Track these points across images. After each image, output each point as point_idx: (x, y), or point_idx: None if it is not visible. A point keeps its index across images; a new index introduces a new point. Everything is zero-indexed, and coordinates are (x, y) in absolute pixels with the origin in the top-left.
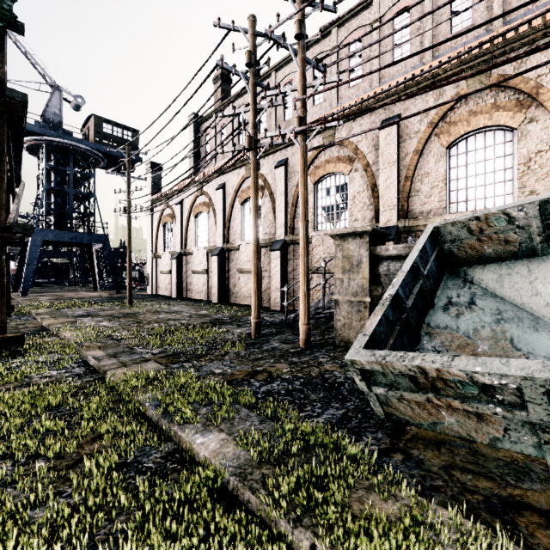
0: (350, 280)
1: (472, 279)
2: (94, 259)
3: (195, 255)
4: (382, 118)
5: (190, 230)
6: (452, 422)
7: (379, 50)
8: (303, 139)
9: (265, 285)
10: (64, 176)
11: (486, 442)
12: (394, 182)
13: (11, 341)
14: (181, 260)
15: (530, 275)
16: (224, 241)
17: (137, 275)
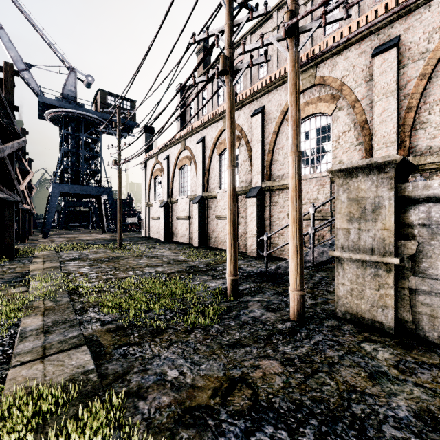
0: (360, 231)
1: None
2: (103, 208)
3: (179, 203)
4: (375, 45)
5: (175, 182)
6: None
7: None
8: (294, 44)
9: (242, 231)
10: (78, 141)
11: None
12: (393, 115)
13: None
14: (168, 208)
15: None
16: (204, 190)
17: (136, 220)
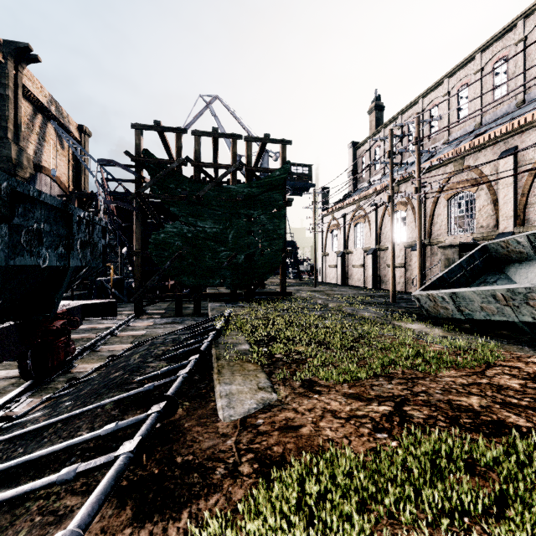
0: None
1: (505, 271)
2: None
3: (354, 254)
4: (502, 149)
5: (350, 236)
6: (442, 312)
7: (524, 65)
8: (418, 197)
9: (409, 276)
10: None
11: (451, 317)
12: (510, 199)
13: (288, 294)
14: (344, 258)
15: (528, 269)
16: (376, 244)
17: (309, 268)
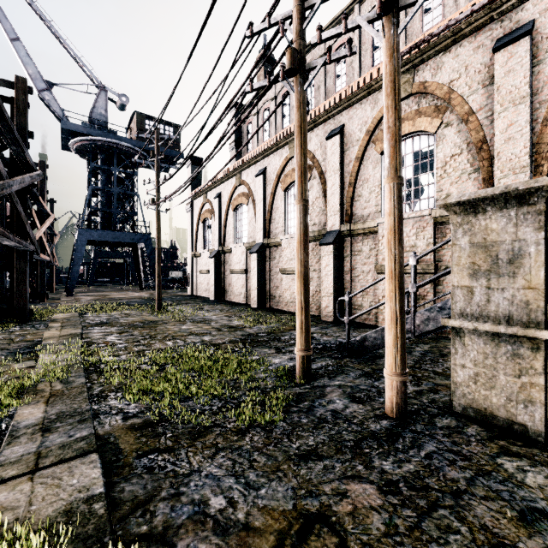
0: (490, 291)
1: None
2: (140, 259)
3: (233, 253)
4: (497, 35)
5: (228, 226)
6: None
7: None
8: (393, 24)
9: (314, 289)
10: (109, 176)
11: None
12: (524, 129)
13: None
14: (220, 259)
15: None
16: (265, 236)
17: (181, 275)
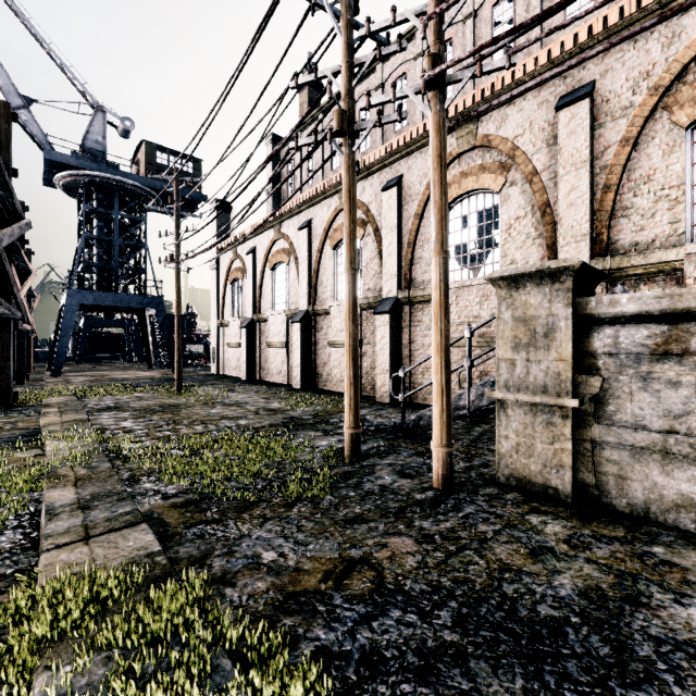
0: (529, 363)
1: None
2: (148, 329)
3: (271, 322)
4: (561, 92)
5: (265, 288)
6: None
7: (541, 7)
8: (439, 100)
9: (368, 365)
10: (108, 222)
11: None
12: (585, 195)
13: None
14: (254, 329)
15: None
16: (310, 302)
17: (202, 349)
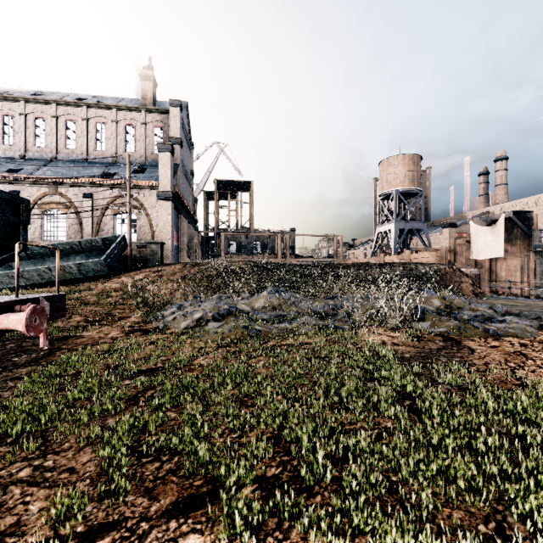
0: None
1: (13, 266)
2: None
3: None
4: (11, 189)
5: None
6: None
7: (25, 133)
8: None
9: None
10: None
11: None
12: None
13: None
14: None
15: (25, 265)
16: None
17: None
